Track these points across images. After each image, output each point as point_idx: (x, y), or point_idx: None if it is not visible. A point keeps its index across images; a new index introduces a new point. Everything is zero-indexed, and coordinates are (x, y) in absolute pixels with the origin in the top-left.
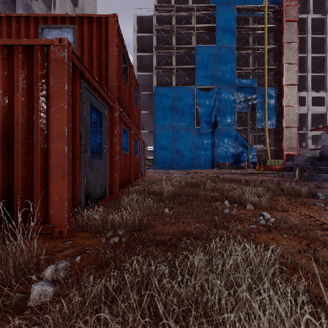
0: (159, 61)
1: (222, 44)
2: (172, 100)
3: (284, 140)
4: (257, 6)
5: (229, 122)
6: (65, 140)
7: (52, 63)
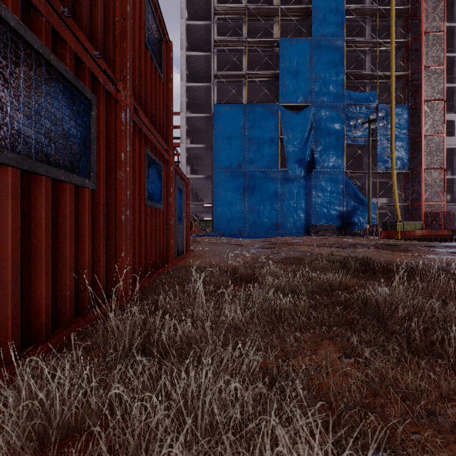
0: (222, 66)
1: (322, 36)
2: (242, 125)
3: (422, 190)
4: None
5: (333, 161)
6: None
7: None
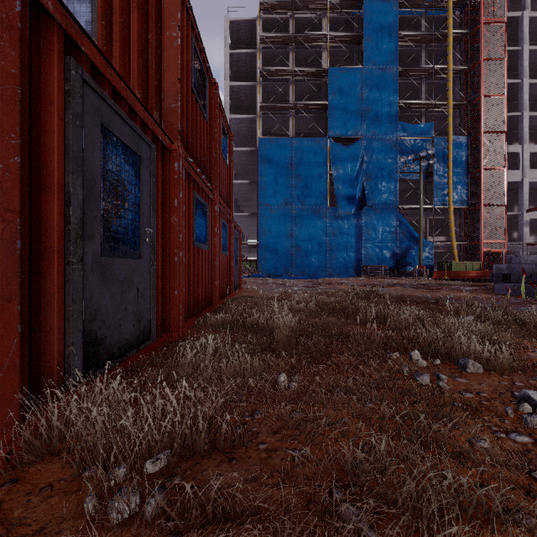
0: (267, 95)
1: (374, 65)
2: (289, 160)
3: (481, 228)
4: None
5: (386, 198)
6: None
7: None
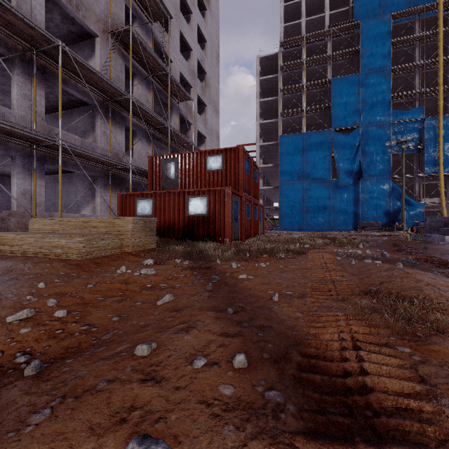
0: (286, 102)
1: (369, 70)
2: (301, 149)
3: None
4: (426, 5)
5: (380, 170)
6: (230, 217)
7: (226, 194)
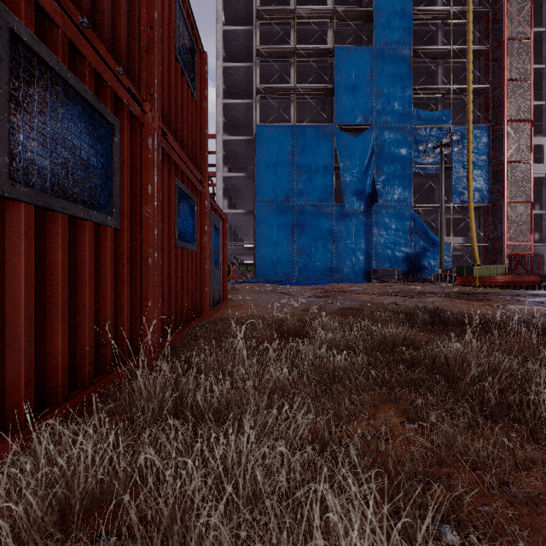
0: (265, 79)
1: (385, 44)
2: (290, 150)
3: (505, 227)
4: None
5: (399, 193)
6: None
7: None
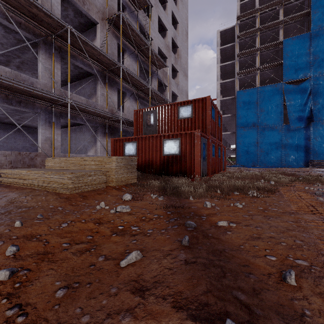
0: (242, 64)
1: (320, 27)
2: (255, 100)
3: None
4: None
5: None
6: (199, 156)
7: (196, 136)
